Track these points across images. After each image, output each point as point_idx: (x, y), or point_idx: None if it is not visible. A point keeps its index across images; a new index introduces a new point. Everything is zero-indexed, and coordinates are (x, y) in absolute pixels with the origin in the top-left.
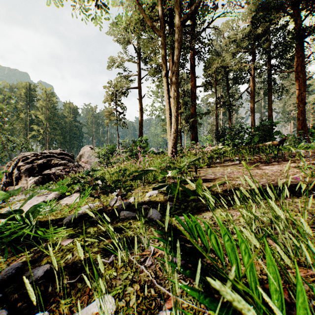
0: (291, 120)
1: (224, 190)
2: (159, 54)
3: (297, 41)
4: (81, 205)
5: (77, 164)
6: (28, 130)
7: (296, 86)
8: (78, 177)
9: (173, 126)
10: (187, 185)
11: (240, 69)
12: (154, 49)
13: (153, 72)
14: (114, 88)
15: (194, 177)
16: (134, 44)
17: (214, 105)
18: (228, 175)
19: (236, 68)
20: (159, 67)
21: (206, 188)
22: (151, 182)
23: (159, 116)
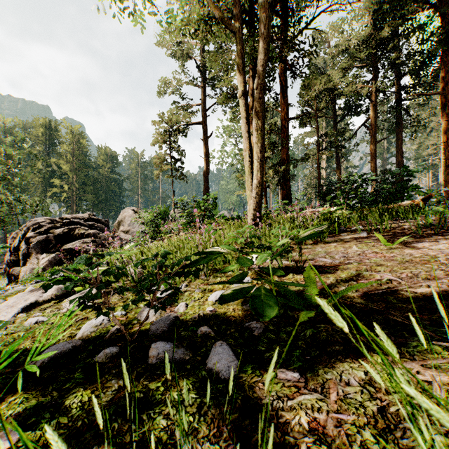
0: (429, 169)
1: (363, 295)
2: (233, 71)
3: (445, 45)
4: (90, 315)
5: (113, 235)
6: (47, 186)
7: (441, 117)
8: (65, 270)
9: (255, 175)
10: (285, 279)
11: (356, 92)
12: (225, 65)
13: (224, 98)
14: (168, 124)
15: (296, 263)
16: (196, 59)
17: (313, 148)
18: (357, 260)
19: (349, 90)
20: (233, 90)
21: (381, 333)
22: (219, 270)
23: (233, 164)
